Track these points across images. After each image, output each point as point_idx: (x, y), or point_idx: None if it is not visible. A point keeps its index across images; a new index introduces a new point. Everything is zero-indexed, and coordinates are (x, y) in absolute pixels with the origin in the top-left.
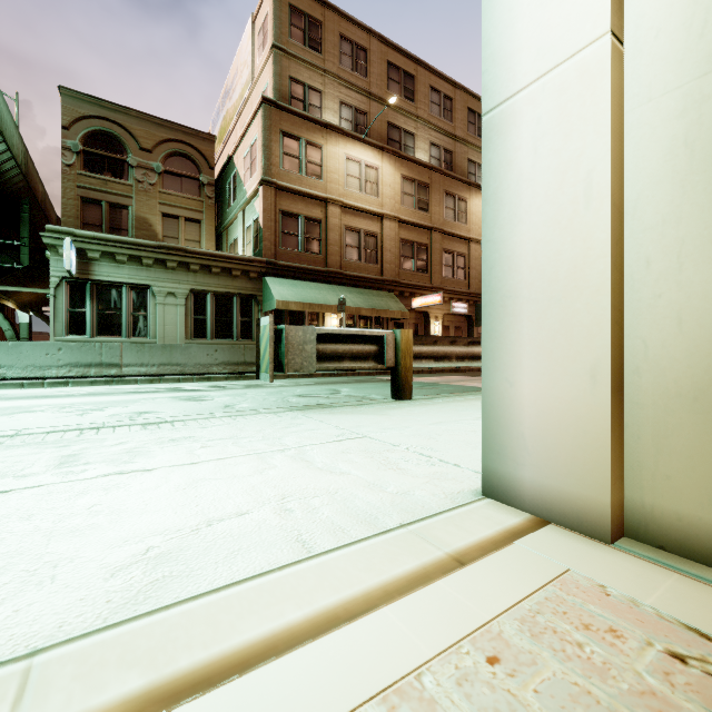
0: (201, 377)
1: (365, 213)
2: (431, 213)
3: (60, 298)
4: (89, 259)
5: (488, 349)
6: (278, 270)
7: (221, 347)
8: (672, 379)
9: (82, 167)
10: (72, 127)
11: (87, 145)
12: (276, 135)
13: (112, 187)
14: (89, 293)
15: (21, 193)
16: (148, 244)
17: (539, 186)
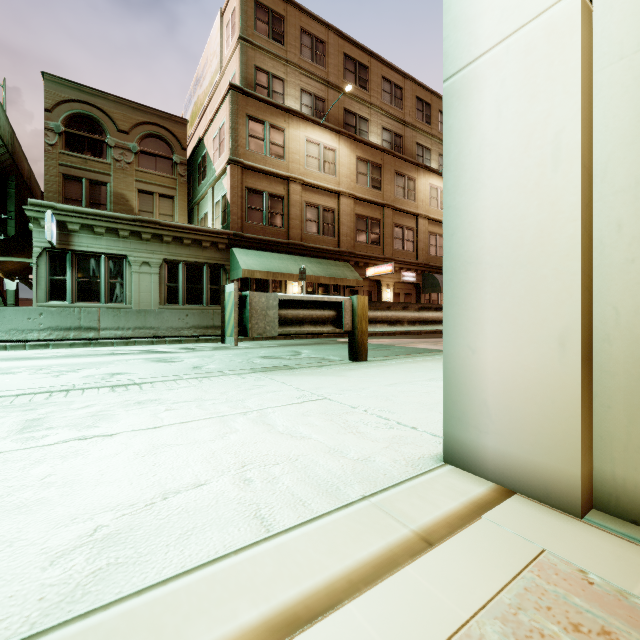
0: (173, 340)
1: (323, 190)
2: (383, 190)
3: (42, 267)
4: (69, 231)
5: (449, 316)
6: (244, 242)
7: (192, 312)
8: None
9: (64, 147)
10: (55, 110)
11: (68, 126)
12: (242, 118)
13: (92, 165)
14: (69, 262)
15: (8, 170)
16: (124, 217)
17: (502, 150)
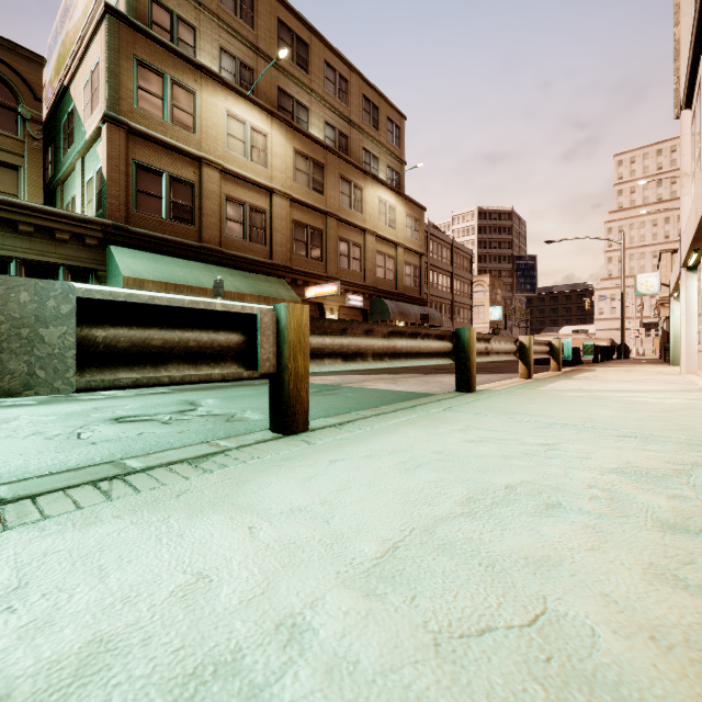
0: None
1: (251, 183)
2: (326, 196)
3: None
4: None
5: None
6: (131, 239)
7: None
8: None
9: None
10: None
11: None
12: (128, 61)
13: None
14: None
15: None
16: None
17: None
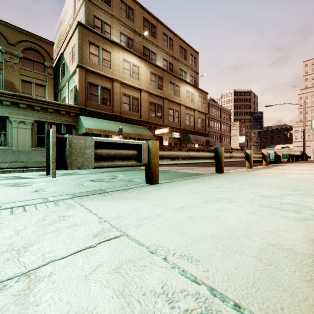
0: (38, 169)
1: (132, 87)
2: (163, 90)
3: None
4: None
5: None
6: (87, 113)
7: None
8: None
9: None
10: None
11: None
12: (86, 42)
13: None
14: None
15: None
16: (6, 93)
17: None
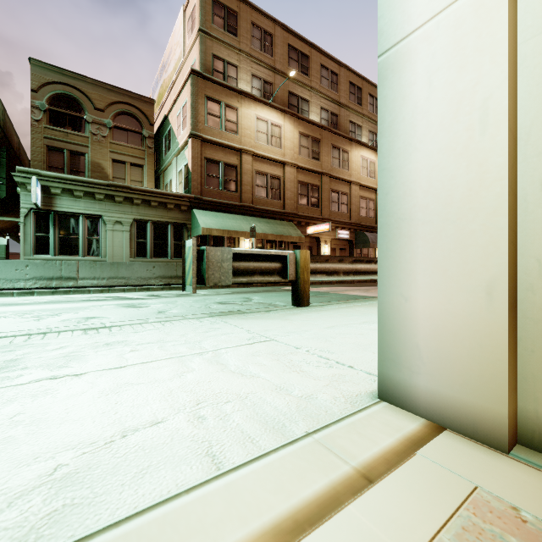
0: (142, 288)
1: (271, 160)
2: (321, 161)
3: (28, 225)
4: (52, 194)
5: (384, 267)
6: (203, 204)
7: (158, 264)
8: None
9: (48, 122)
10: (40, 90)
11: (52, 104)
12: (202, 99)
13: (72, 138)
14: (52, 221)
15: None
16: (100, 182)
17: (433, 116)
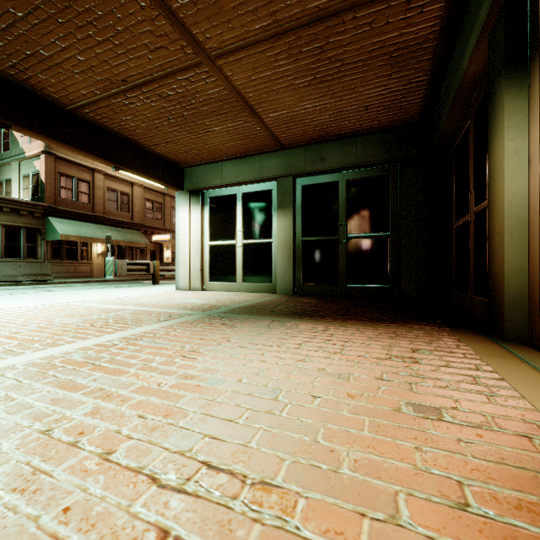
0: (12, 283)
1: (121, 180)
2: None
3: None
4: None
5: (177, 269)
6: (58, 213)
7: (24, 264)
8: (195, 272)
9: None
10: None
11: None
12: None
13: None
14: None
15: None
16: None
17: (182, 248)
